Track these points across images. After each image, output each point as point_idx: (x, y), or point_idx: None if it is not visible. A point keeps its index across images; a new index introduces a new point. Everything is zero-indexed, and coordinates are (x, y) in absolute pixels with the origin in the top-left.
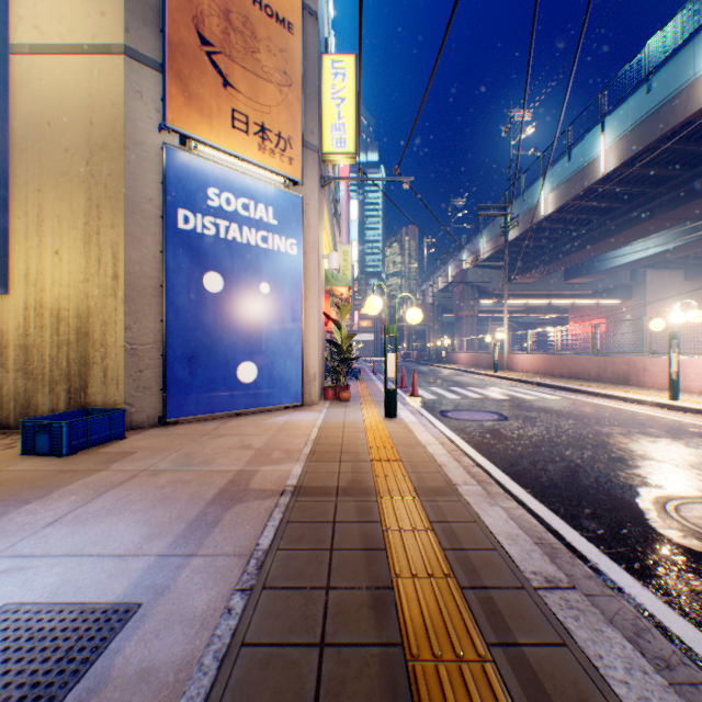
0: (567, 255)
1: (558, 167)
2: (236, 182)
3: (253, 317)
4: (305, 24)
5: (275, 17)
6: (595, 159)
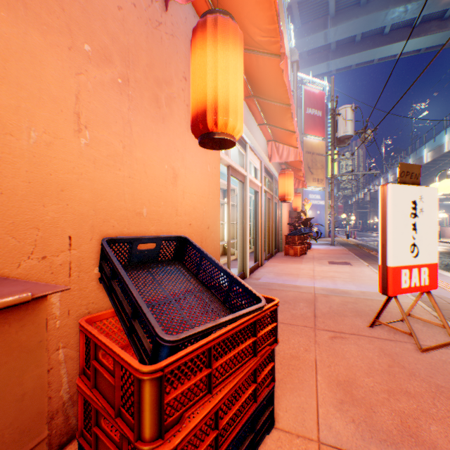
0: (444, 177)
1: (430, 142)
2: (313, 192)
3: (316, 218)
4: (325, 150)
5: (319, 155)
6: (443, 144)
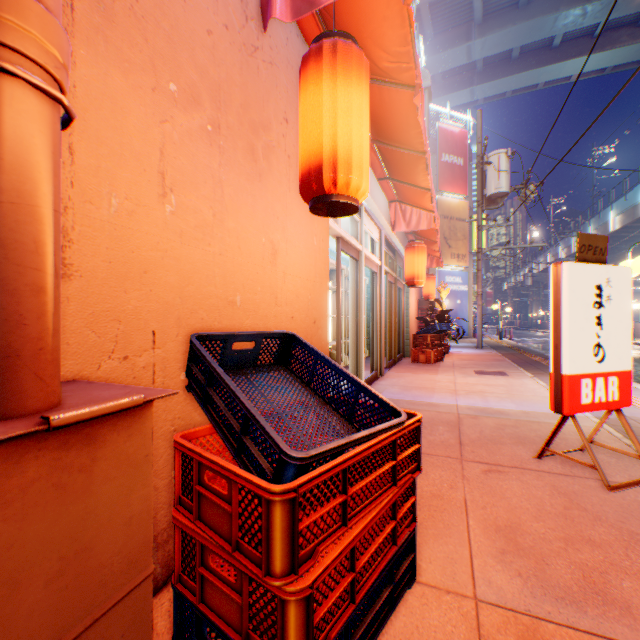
0: None
1: (619, 202)
2: (451, 273)
3: (455, 310)
4: (468, 214)
5: (460, 220)
6: (638, 204)
